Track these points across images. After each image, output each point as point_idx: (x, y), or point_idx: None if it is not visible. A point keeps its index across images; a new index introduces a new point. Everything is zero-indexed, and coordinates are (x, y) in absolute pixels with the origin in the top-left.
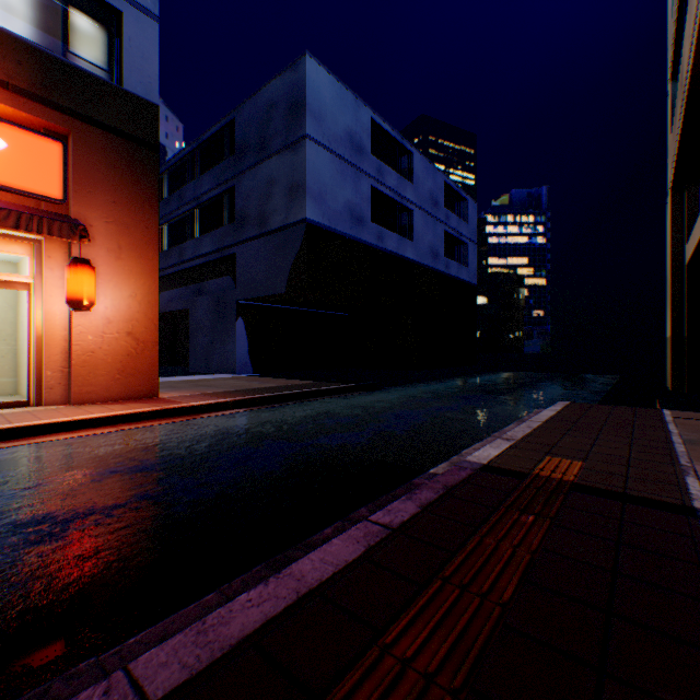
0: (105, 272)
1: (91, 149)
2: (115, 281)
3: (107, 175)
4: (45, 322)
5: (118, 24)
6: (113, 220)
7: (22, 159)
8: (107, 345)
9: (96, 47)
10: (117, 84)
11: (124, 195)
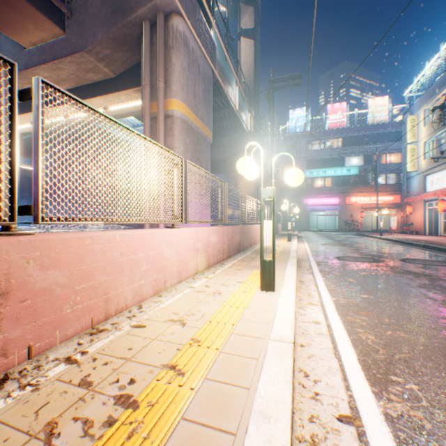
0: None
1: None
2: None
3: None
4: (396, 219)
5: None
6: None
7: (394, 199)
8: None
9: None
10: None
11: None
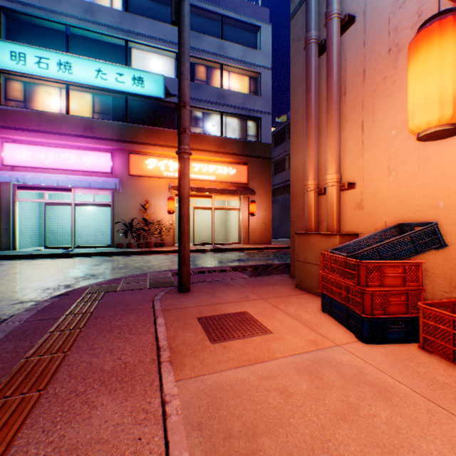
0: (257, 203)
1: (253, 165)
2: (259, 206)
3: (257, 172)
4: (242, 219)
5: (259, 122)
6: (258, 186)
7: (238, 173)
8: (257, 226)
9: (252, 130)
10: (259, 141)
11: (261, 177)
